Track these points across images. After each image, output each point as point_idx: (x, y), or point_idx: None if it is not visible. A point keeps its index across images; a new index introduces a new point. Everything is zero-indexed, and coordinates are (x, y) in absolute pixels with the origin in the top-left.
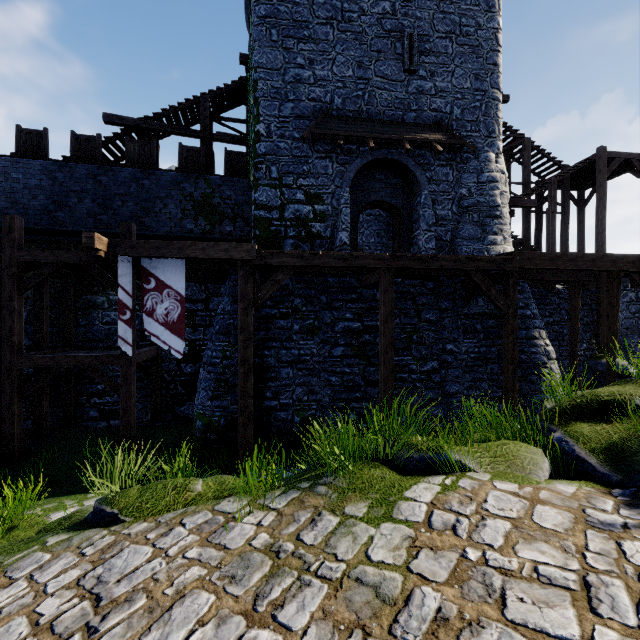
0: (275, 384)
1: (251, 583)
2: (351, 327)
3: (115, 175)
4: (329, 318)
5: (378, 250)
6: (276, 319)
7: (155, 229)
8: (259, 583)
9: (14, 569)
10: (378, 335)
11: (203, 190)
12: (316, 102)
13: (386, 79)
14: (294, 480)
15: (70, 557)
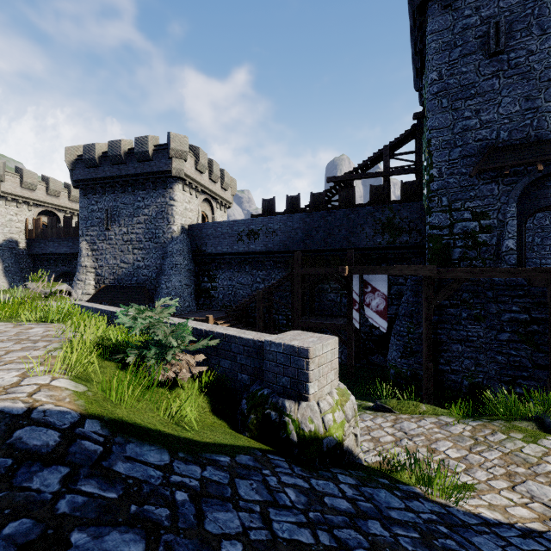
0: (447, 354)
1: (466, 444)
2: (517, 318)
3: (335, 215)
4: (495, 309)
5: None
6: (447, 308)
7: (357, 244)
8: (470, 445)
9: (362, 417)
10: (548, 326)
11: (387, 215)
12: (482, 141)
13: None
14: (476, 418)
15: (381, 418)
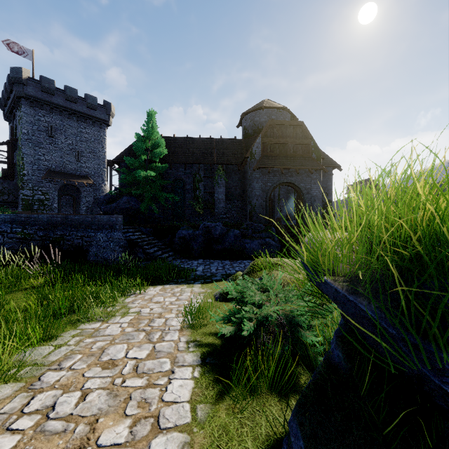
0: None
1: None
2: None
3: None
4: None
5: (70, 201)
6: None
7: None
8: None
9: None
10: None
11: None
12: (46, 166)
13: (70, 162)
14: None
15: None
